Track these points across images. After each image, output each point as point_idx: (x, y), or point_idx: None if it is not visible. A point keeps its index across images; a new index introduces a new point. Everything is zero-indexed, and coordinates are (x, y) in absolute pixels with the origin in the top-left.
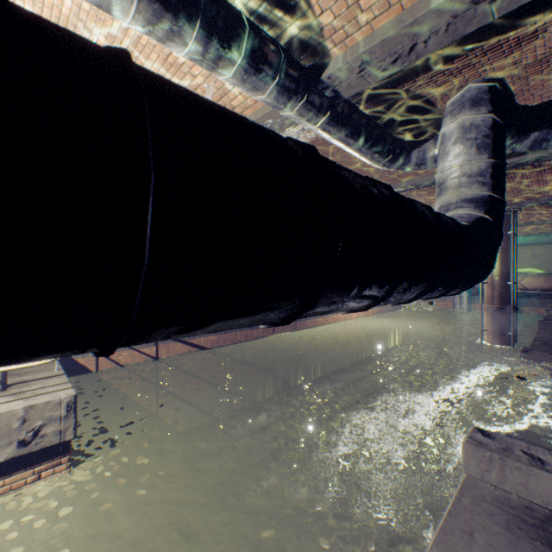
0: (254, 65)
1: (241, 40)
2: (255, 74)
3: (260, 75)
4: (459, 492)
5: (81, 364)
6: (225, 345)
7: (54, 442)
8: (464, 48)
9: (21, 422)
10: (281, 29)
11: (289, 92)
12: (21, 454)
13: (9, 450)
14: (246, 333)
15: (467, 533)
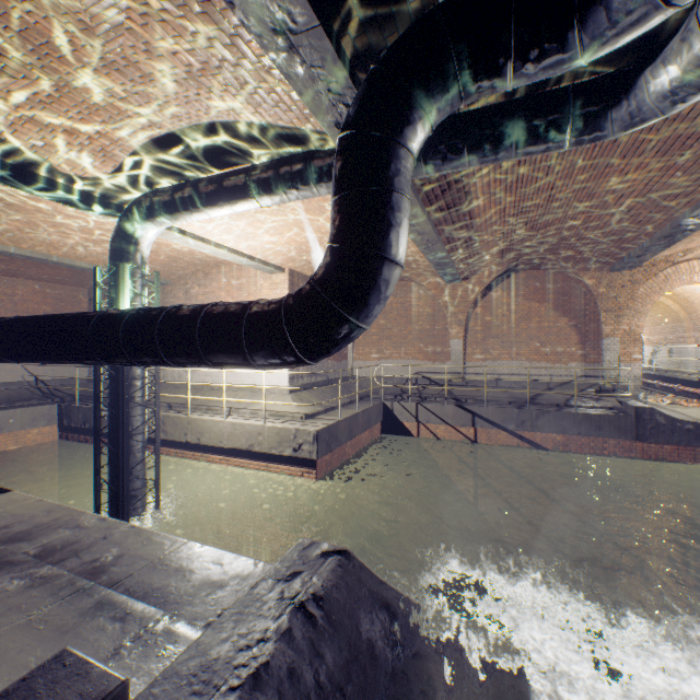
0: (291, 188)
1: (276, 181)
2: (298, 191)
3: (300, 189)
4: (266, 563)
5: (406, 427)
6: (578, 452)
7: (307, 457)
8: (411, 1)
9: (294, 436)
10: (303, 145)
11: (329, 182)
12: (294, 455)
13: (289, 450)
14: (627, 444)
15: (220, 562)
